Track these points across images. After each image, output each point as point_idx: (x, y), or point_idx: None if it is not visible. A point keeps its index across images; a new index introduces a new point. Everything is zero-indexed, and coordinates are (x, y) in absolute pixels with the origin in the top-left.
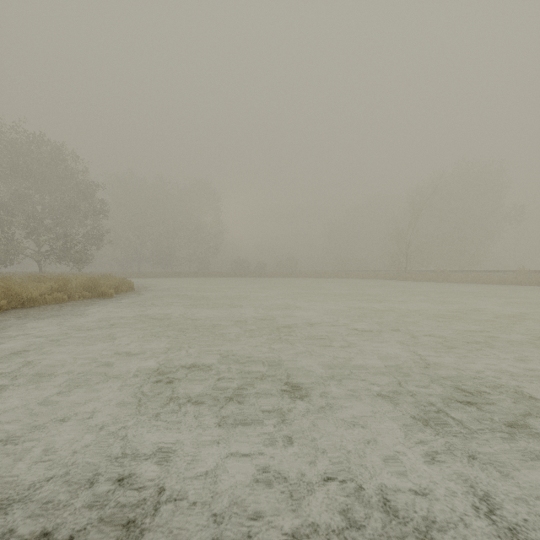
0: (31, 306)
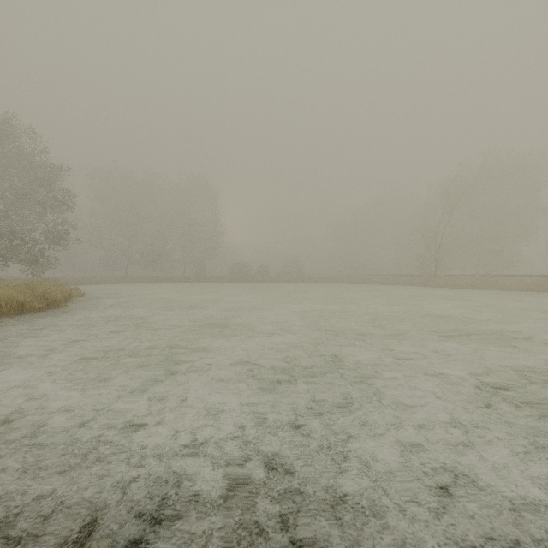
0: None
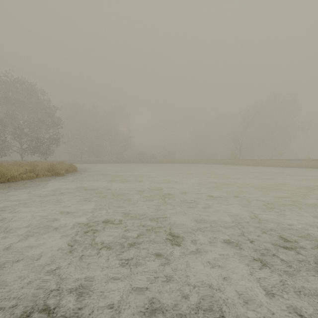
0: (13, 181)
